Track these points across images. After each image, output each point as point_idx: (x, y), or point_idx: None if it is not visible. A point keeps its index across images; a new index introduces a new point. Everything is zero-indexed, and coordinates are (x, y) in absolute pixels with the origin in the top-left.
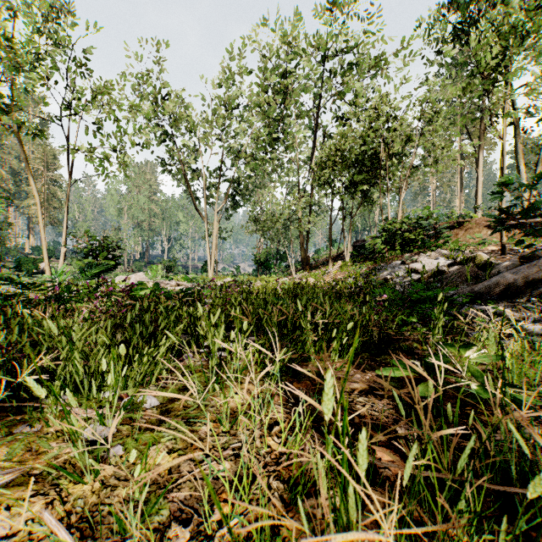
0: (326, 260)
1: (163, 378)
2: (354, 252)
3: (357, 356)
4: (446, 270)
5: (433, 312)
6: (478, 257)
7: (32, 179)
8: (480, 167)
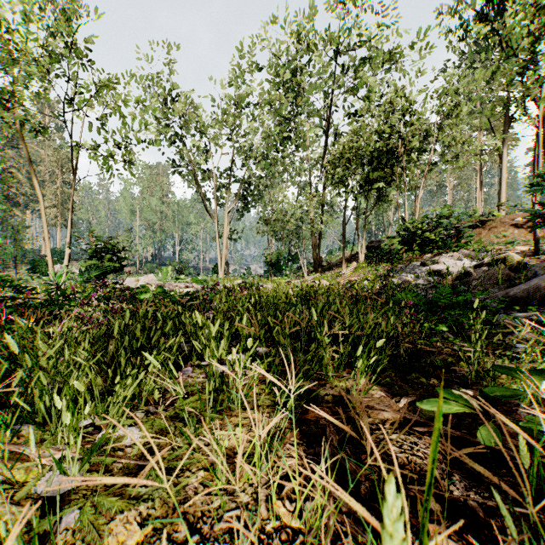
0: (339, 261)
1: (154, 399)
2: (368, 253)
3: (383, 374)
4: (473, 272)
5: (464, 320)
6: (509, 257)
7: (35, 178)
8: (504, 162)
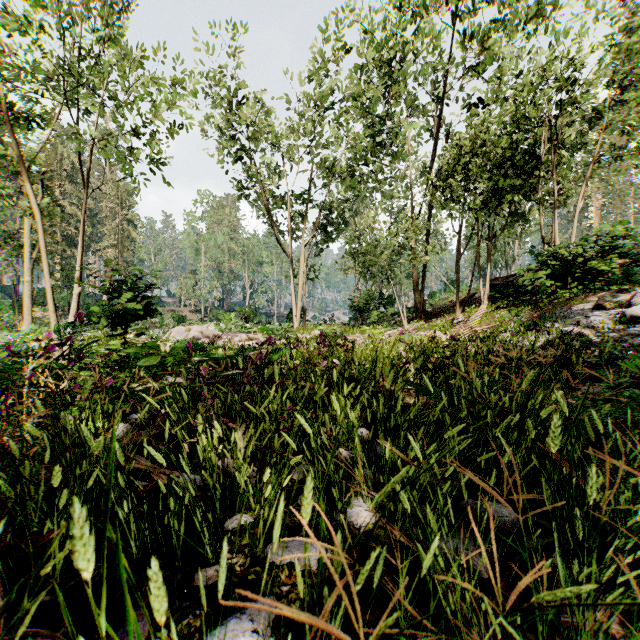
0: (449, 305)
1: None
2: (494, 294)
3: None
4: None
5: None
6: None
7: (28, 185)
8: None
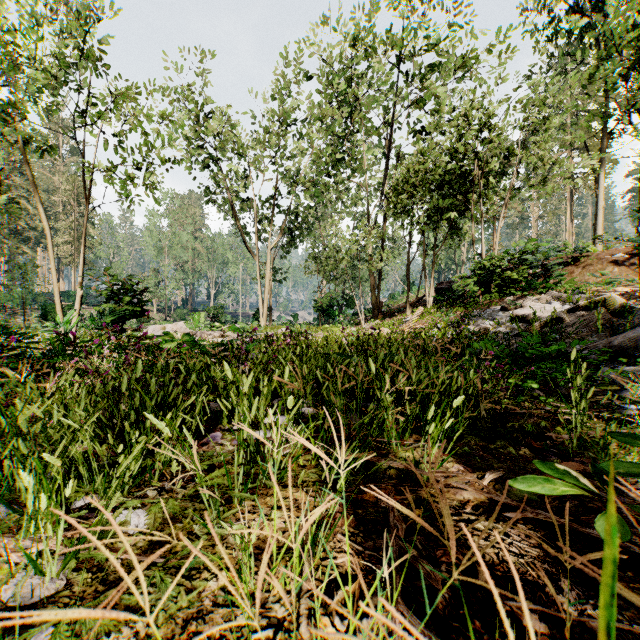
0: (402, 306)
1: (171, 473)
2: (438, 296)
3: (460, 442)
4: (566, 317)
5: (559, 375)
6: (609, 299)
7: (41, 205)
8: (600, 188)
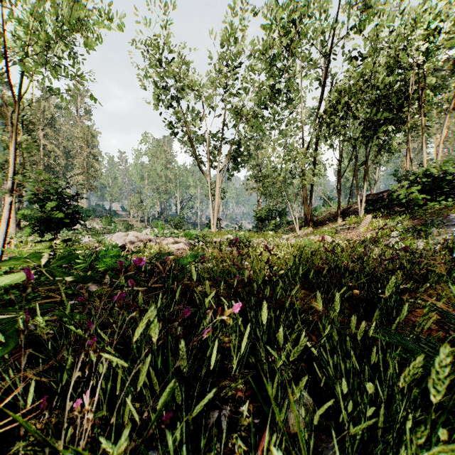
0: (330, 216)
1: None
2: (368, 206)
3: None
4: None
5: None
6: None
7: None
8: None
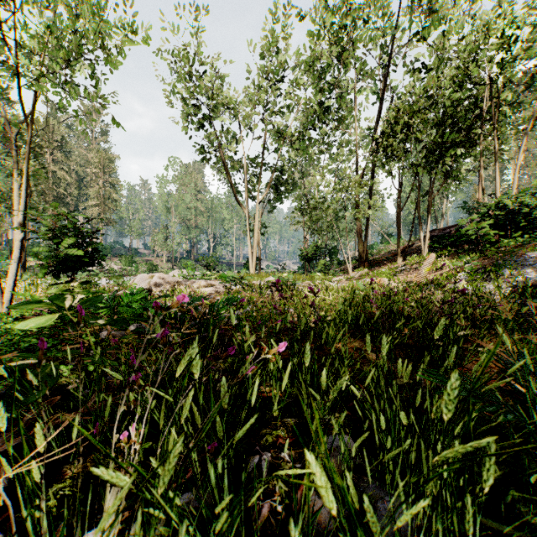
0: (389, 255)
1: None
2: (433, 244)
3: None
4: None
5: None
6: None
7: None
8: None
